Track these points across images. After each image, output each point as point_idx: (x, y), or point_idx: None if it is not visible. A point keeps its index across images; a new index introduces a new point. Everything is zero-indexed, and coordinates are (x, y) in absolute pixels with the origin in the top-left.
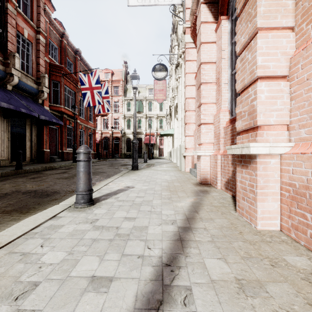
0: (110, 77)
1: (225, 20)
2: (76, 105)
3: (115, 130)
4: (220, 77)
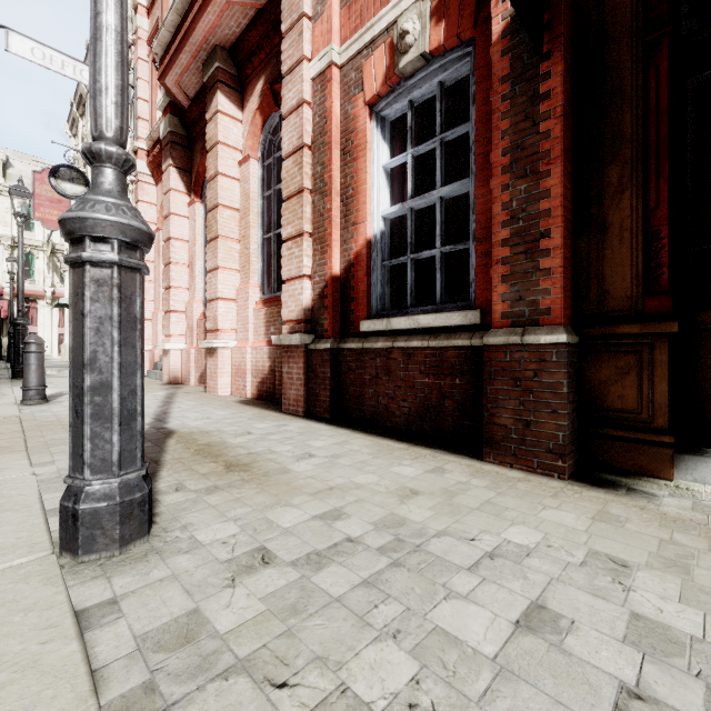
0: None
1: (199, 203)
2: None
3: None
4: (193, 262)
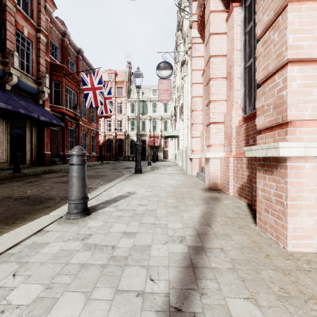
0: (113, 78)
1: (237, 7)
2: (78, 106)
3: (119, 132)
4: (231, 71)
